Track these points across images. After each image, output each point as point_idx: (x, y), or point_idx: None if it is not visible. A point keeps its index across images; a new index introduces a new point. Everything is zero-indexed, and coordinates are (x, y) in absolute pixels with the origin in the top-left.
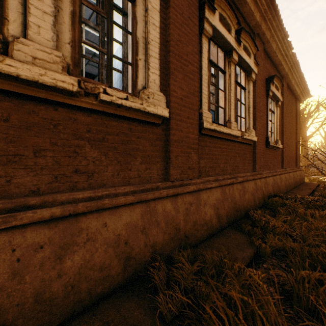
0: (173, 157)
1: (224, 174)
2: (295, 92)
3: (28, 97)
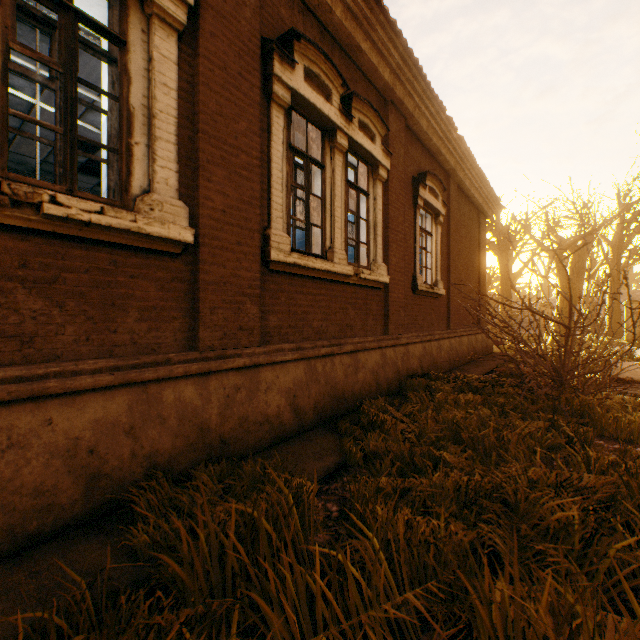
0: (207, 310)
1: (323, 339)
2: (474, 200)
3: None
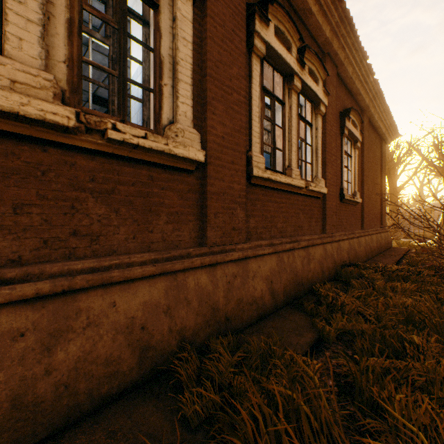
0: (212, 215)
1: (283, 237)
2: (379, 130)
3: (5, 134)
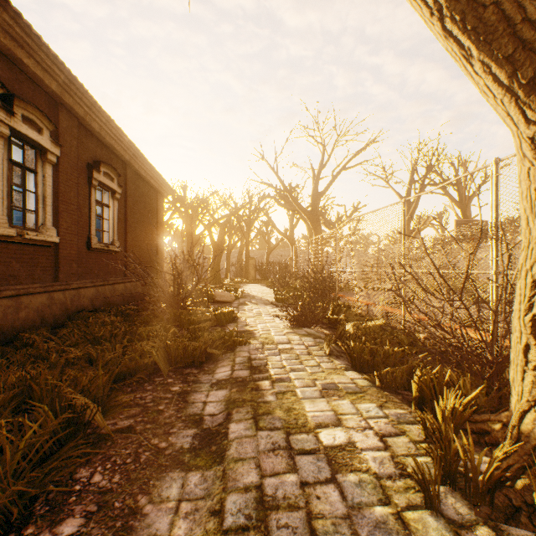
0: None
1: None
2: (152, 184)
3: None
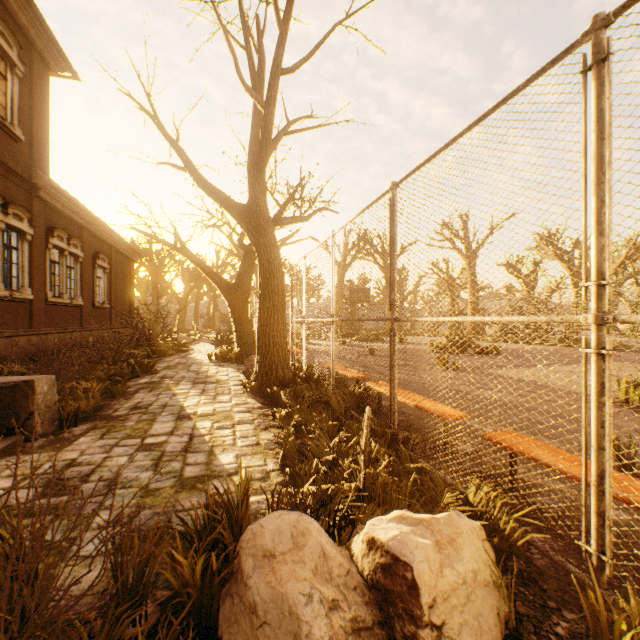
0: (35, 317)
1: (60, 327)
2: (127, 255)
3: None
